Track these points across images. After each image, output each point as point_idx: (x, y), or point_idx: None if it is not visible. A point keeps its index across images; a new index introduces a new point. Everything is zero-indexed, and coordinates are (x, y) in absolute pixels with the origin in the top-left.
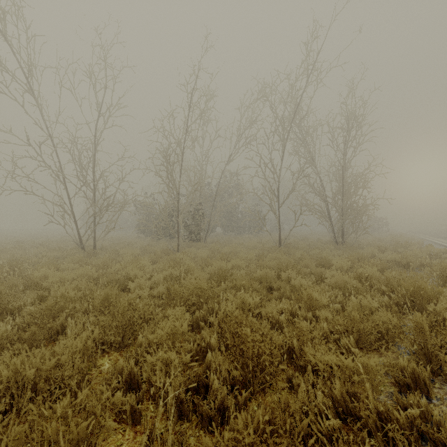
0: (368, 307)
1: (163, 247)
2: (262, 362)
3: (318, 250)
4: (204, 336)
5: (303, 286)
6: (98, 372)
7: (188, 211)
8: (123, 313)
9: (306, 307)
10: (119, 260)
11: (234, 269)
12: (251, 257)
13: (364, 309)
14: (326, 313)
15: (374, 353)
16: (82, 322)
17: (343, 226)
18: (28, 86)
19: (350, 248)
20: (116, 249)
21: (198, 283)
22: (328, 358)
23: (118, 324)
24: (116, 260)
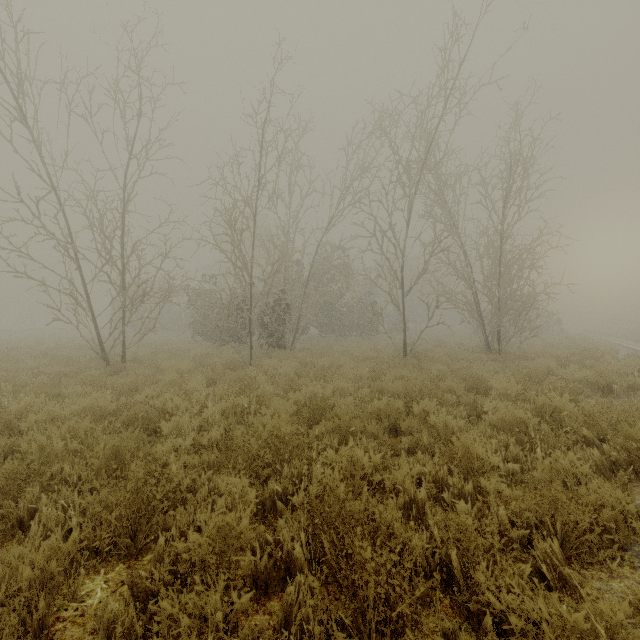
0: (570, 472)
1: (229, 357)
2: (397, 618)
3: (464, 363)
4: (281, 539)
5: (450, 427)
6: (77, 613)
7: (266, 302)
8: (136, 490)
9: (460, 470)
10: (158, 378)
11: (336, 396)
12: (362, 374)
13: (564, 474)
14: (498, 483)
15: (597, 569)
16: (60, 506)
17: (501, 326)
18: (19, 111)
19: (512, 359)
20: (158, 361)
21: (277, 424)
22: (531, 607)
23: (124, 512)
24: (153, 379)
